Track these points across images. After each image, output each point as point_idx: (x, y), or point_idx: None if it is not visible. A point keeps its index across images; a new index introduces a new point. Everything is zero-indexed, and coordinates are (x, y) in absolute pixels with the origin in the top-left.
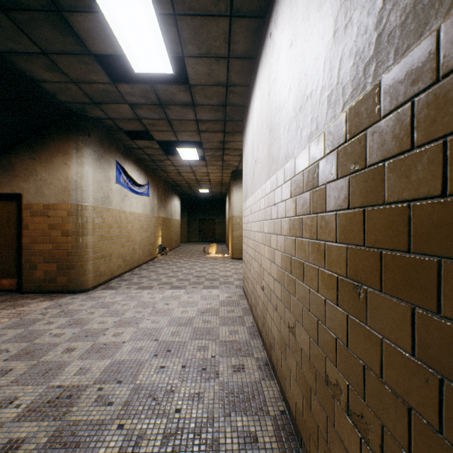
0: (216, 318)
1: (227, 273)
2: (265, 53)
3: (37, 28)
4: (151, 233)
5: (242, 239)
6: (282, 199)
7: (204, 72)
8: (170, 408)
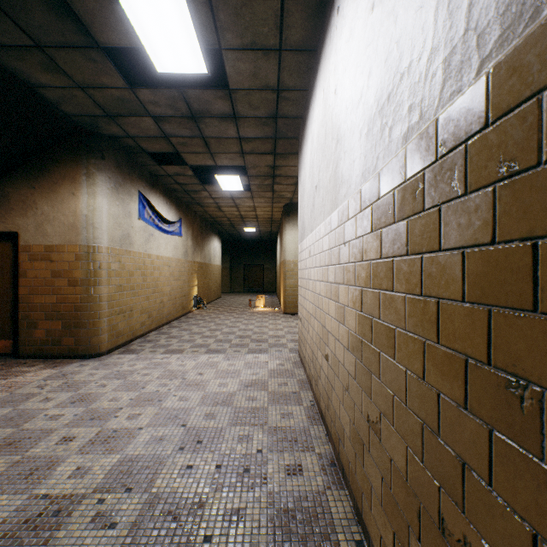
0: (263, 395)
1: (278, 332)
2: (329, 38)
3: (26, 10)
4: (184, 281)
5: (297, 289)
6: (357, 234)
7: (248, 71)
8: (196, 535)
